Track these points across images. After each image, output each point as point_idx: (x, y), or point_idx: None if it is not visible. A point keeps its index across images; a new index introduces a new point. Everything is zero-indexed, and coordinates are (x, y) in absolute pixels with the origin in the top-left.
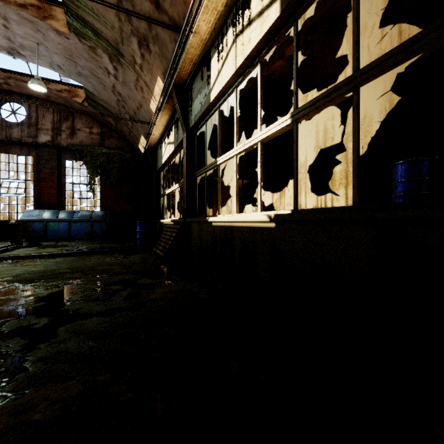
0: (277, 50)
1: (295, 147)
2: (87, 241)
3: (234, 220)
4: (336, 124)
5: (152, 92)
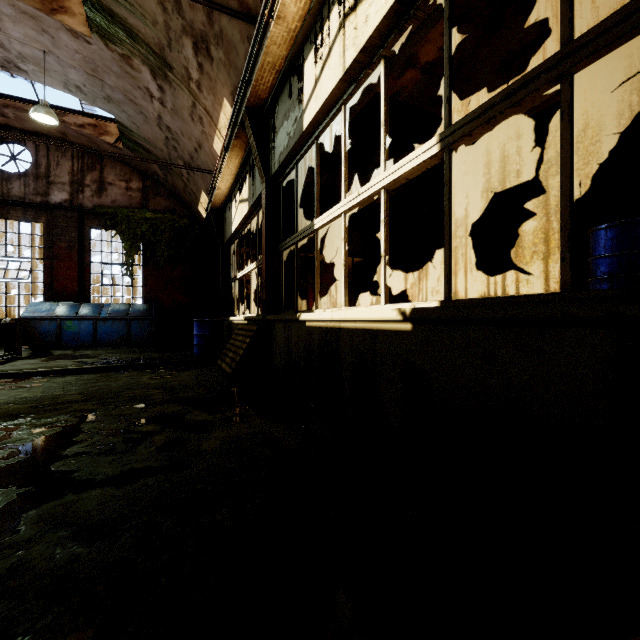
0: (414, 34)
1: (446, 193)
2: (122, 348)
3: (342, 319)
4: (497, 171)
5: (216, 124)
